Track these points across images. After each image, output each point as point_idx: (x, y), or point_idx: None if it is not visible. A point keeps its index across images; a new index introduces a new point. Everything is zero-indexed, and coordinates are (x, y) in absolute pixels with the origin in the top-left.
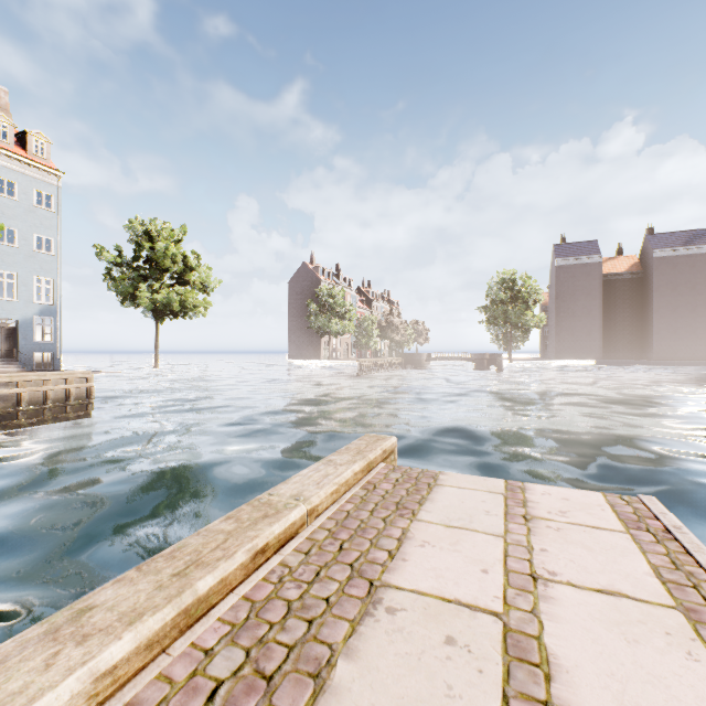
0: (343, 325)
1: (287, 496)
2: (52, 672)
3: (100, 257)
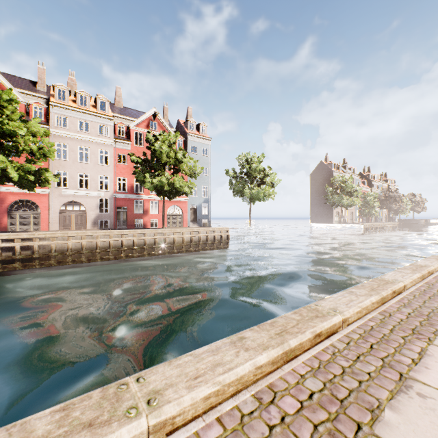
0: (352, 201)
1: (423, 264)
2: (409, 275)
3: (227, 174)
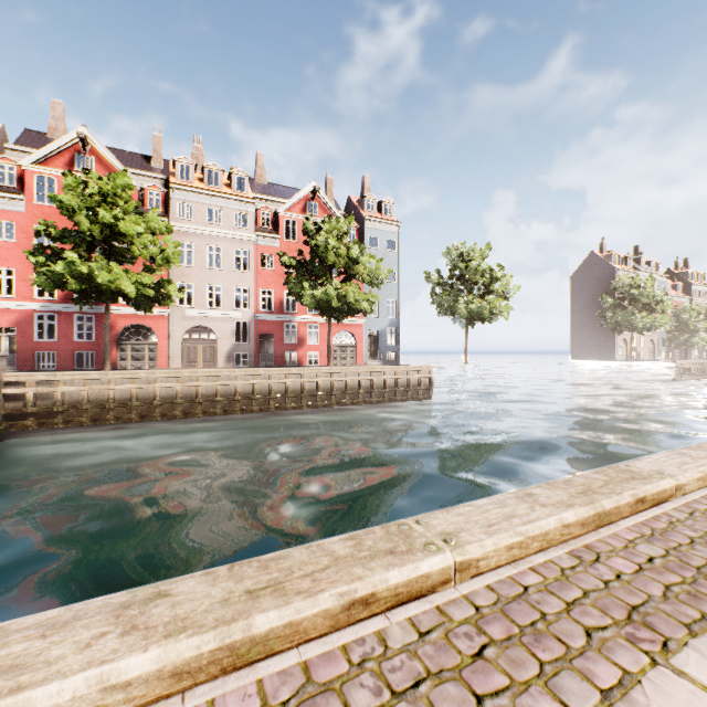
0: (653, 320)
1: None
2: None
3: (428, 280)
